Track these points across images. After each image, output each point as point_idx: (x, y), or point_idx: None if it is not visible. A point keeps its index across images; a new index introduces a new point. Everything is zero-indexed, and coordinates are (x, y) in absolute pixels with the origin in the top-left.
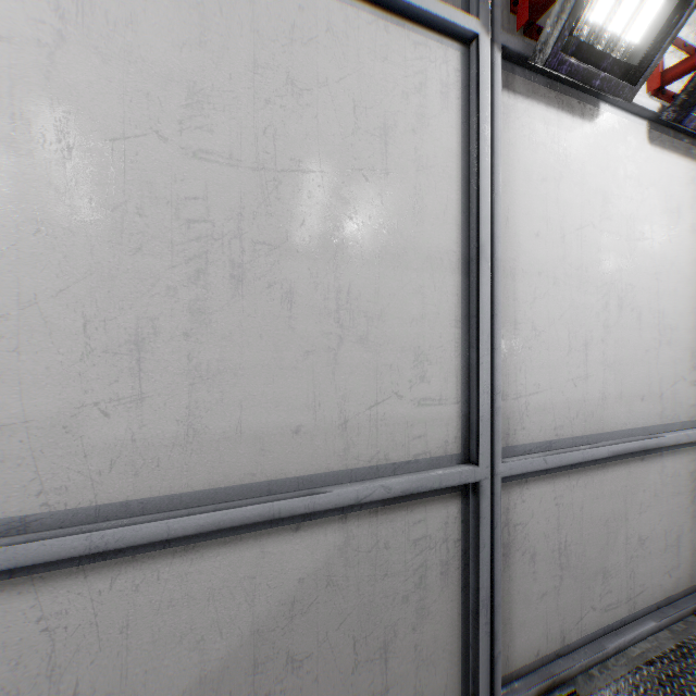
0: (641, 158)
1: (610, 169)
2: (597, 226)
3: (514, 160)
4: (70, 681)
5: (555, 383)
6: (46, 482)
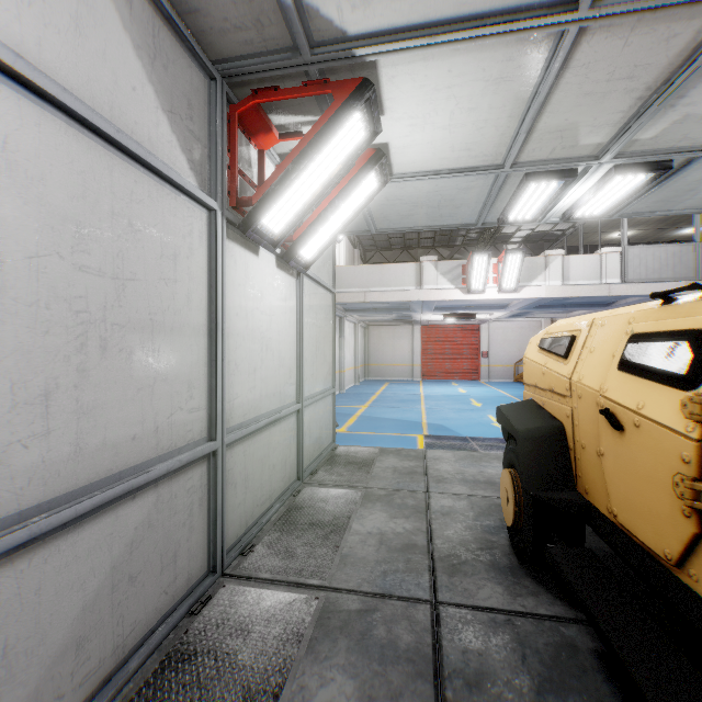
0: (274, 274)
1: (264, 279)
2: (259, 309)
3: (229, 274)
4: (4, 640)
5: (244, 392)
6: None
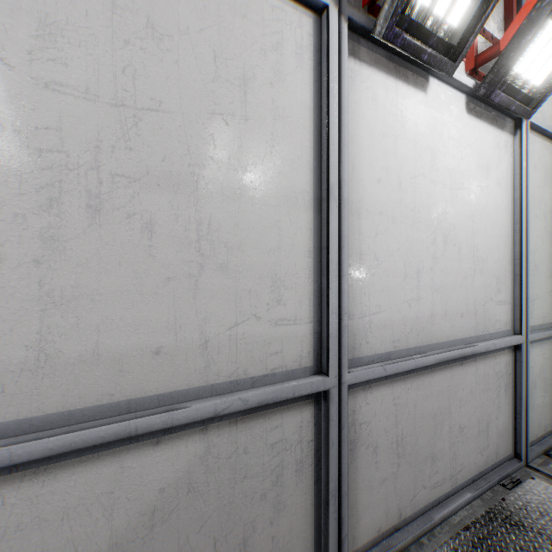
0: (461, 124)
1: (437, 130)
2: (427, 176)
3: (360, 117)
4: None
5: (393, 304)
6: None
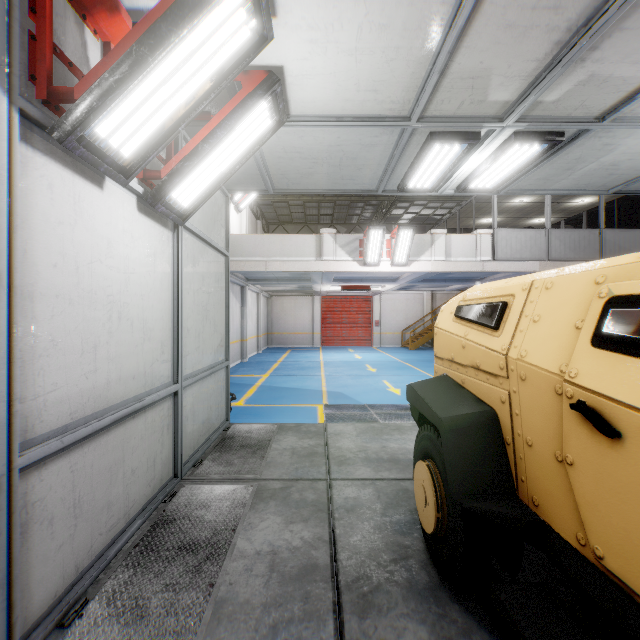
0: (133, 219)
1: (113, 223)
2: (104, 262)
3: (34, 203)
4: None
5: (71, 379)
6: None
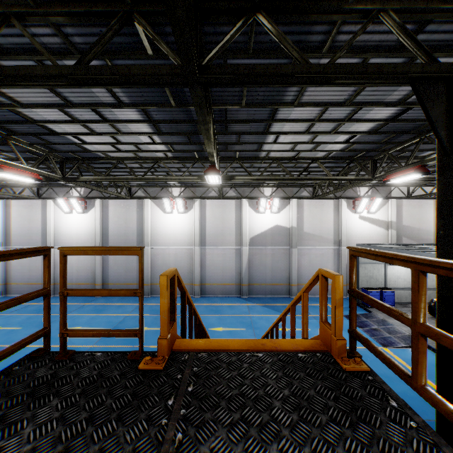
0: None
1: None
2: None
3: None
4: None
5: None
6: None
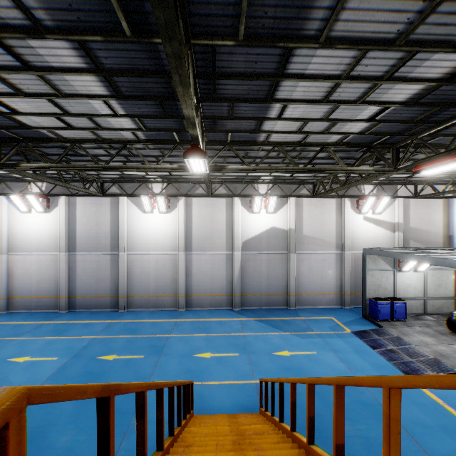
0: None
1: None
2: None
3: None
4: (432, 304)
5: None
6: (432, 295)
